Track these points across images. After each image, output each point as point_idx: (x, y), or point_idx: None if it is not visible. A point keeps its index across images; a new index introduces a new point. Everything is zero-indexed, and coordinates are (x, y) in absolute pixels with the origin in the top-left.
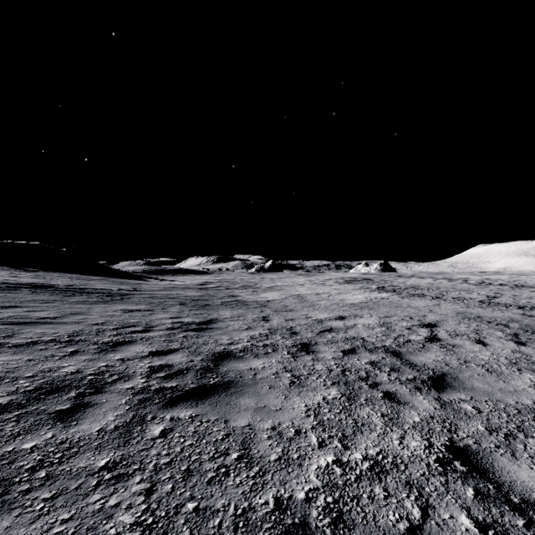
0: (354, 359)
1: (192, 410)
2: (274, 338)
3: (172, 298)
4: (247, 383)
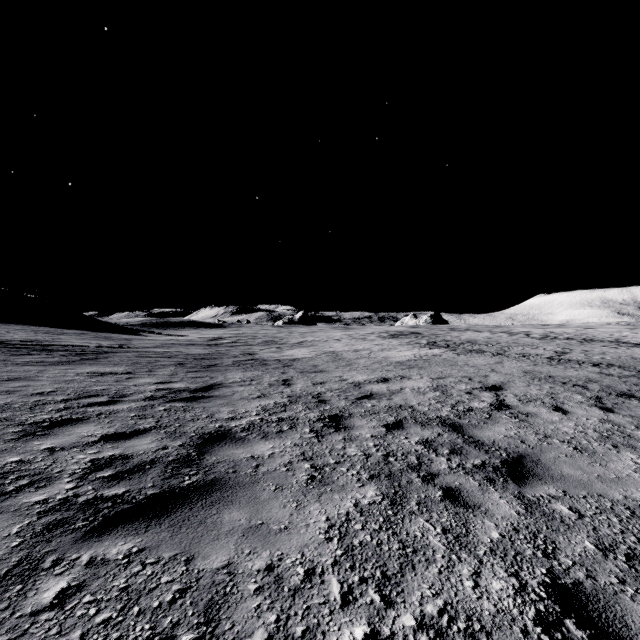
0: (400, 438)
1: (136, 539)
2: (294, 410)
3: (168, 357)
4: (242, 482)
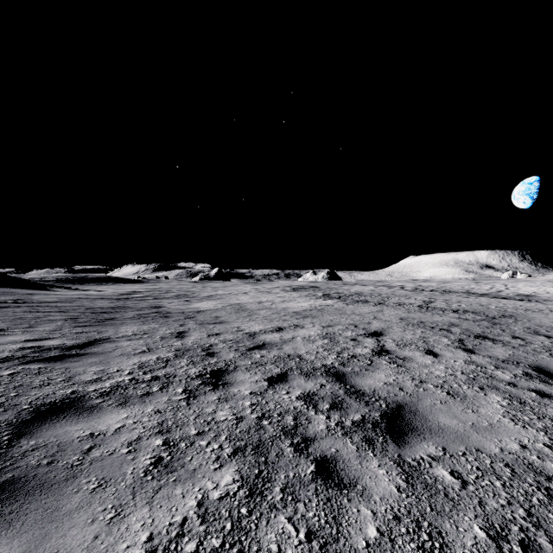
0: (281, 393)
1: None
2: (176, 365)
3: (63, 312)
4: (52, 480)
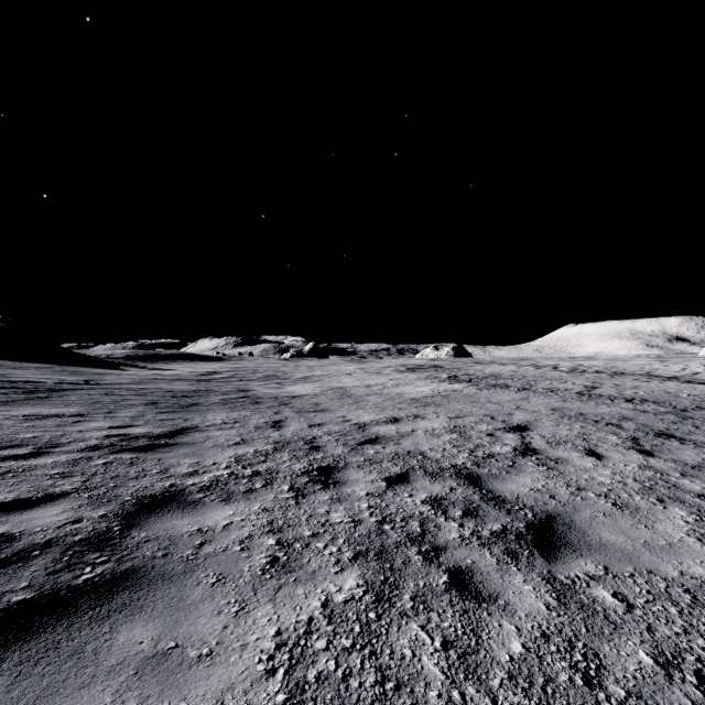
0: (403, 495)
1: None
2: (277, 460)
3: (141, 395)
4: (171, 572)
